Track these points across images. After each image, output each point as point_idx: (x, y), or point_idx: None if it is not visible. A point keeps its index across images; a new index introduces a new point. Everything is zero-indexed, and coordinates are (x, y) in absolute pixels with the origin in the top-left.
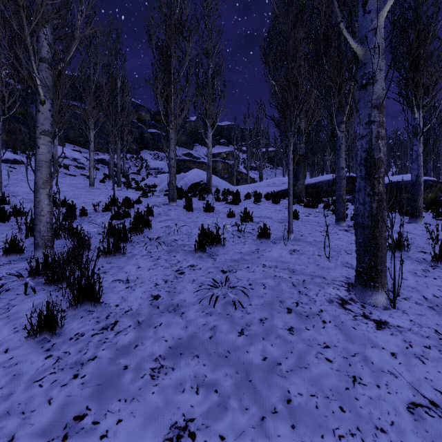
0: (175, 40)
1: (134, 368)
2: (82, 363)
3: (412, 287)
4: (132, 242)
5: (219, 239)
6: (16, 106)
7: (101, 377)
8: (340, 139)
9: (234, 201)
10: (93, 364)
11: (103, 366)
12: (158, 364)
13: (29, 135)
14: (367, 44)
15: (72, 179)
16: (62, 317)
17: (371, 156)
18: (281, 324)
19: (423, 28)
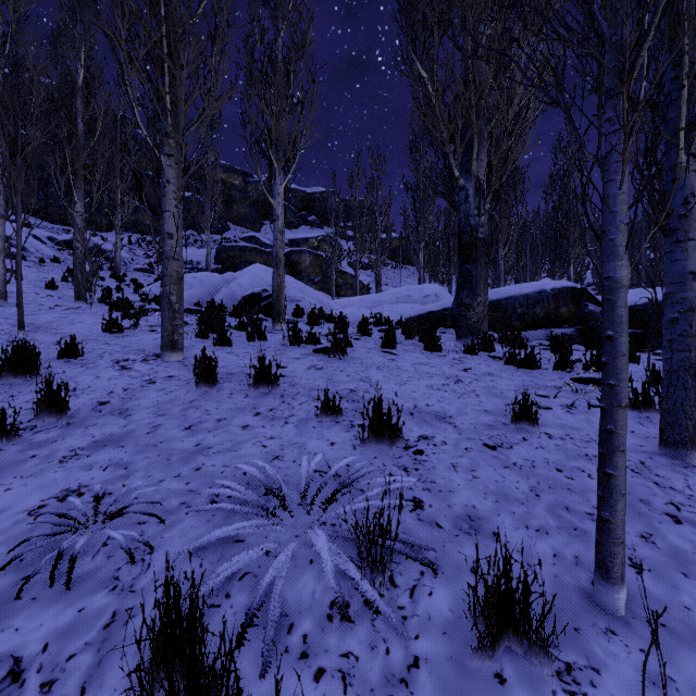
0: None
1: None
2: None
3: None
4: None
5: None
6: None
7: None
8: (686, 179)
9: (336, 347)
10: None
11: None
12: None
13: None
14: None
15: None
16: None
17: None
18: None
19: None
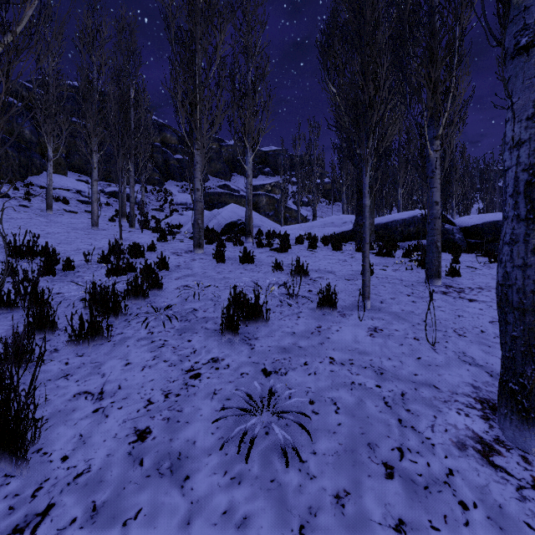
0: (200, 27)
1: None
2: None
3: None
4: (128, 313)
5: (259, 312)
6: None
7: None
8: (433, 161)
9: (282, 247)
10: None
11: None
12: None
13: (18, 160)
14: None
15: (71, 217)
16: None
17: None
18: (379, 512)
19: None
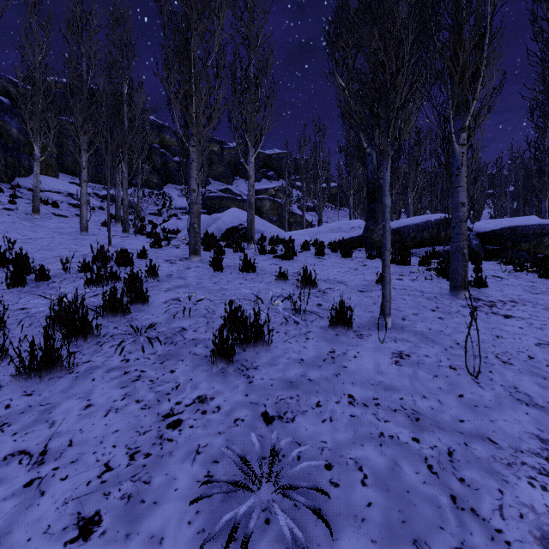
0: (196, 9)
1: None
2: None
3: None
4: (102, 334)
5: (260, 333)
6: None
7: None
8: (458, 156)
9: (286, 254)
10: None
11: None
12: None
13: (4, 160)
14: None
15: (59, 222)
16: None
17: None
18: None
19: None
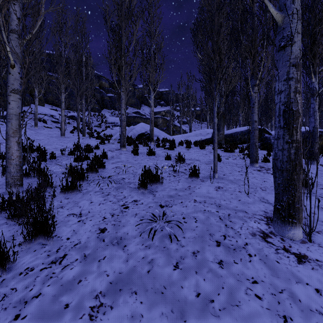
0: (125, 23)
1: (74, 307)
2: (26, 301)
3: (322, 221)
4: (88, 180)
5: (158, 178)
6: (2, 74)
7: (42, 318)
8: (253, 98)
9: (170, 147)
10: (36, 303)
11: (46, 304)
12: (98, 302)
13: None
14: (285, 11)
15: (48, 131)
16: (14, 252)
17: (289, 108)
18: (212, 258)
19: (319, 11)
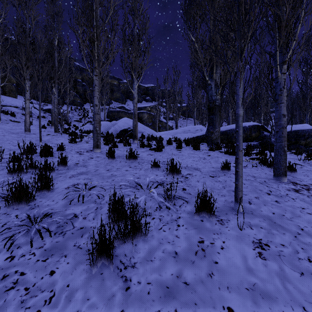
0: None
1: None
2: None
3: None
4: (1, 224)
5: (138, 226)
6: None
7: None
8: (281, 81)
9: (158, 147)
10: None
11: None
12: None
13: None
14: None
15: (13, 125)
16: None
17: None
18: None
19: None
